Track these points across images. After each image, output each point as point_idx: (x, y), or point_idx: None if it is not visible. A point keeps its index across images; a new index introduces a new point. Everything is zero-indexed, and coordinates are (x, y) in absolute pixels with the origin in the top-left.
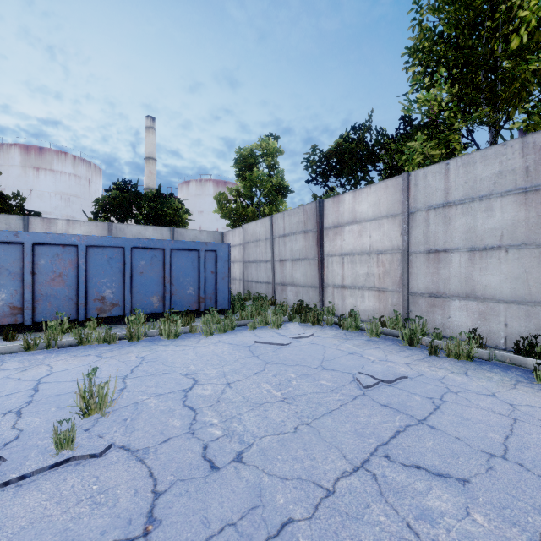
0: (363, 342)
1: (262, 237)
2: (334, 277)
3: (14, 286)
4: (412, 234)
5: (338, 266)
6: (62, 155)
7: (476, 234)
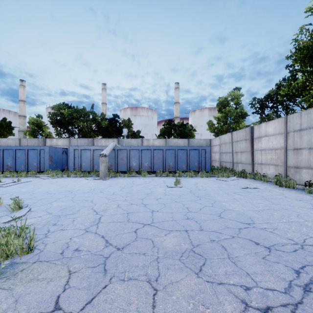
0: (257, 183)
1: (227, 141)
2: (258, 160)
3: (149, 161)
4: (288, 142)
5: (259, 155)
6: (143, 108)
7: (311, 142)
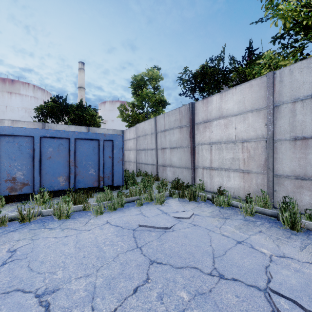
0: (242, 223)
1: (149, 132)
2: (203, 161)
3: None
4: (276, 124)
5: (207, 152)
6: (26, 84)
7: None
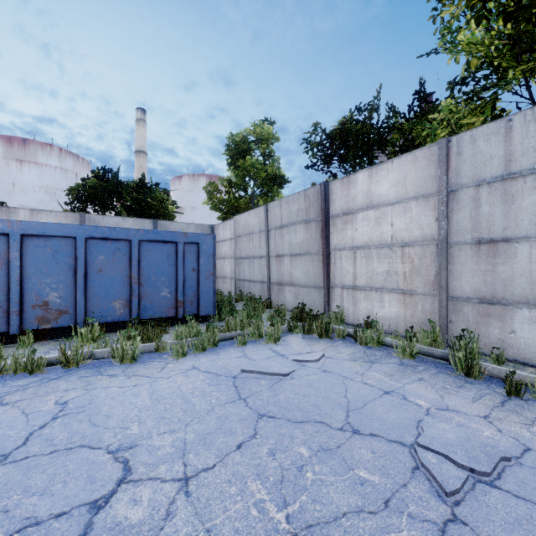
0: (395, 369)
1: (256, 229)
2: (343, 276)
3: None
4: (453, 219)
5: (348, 262)
6: (47, 147)
7: None
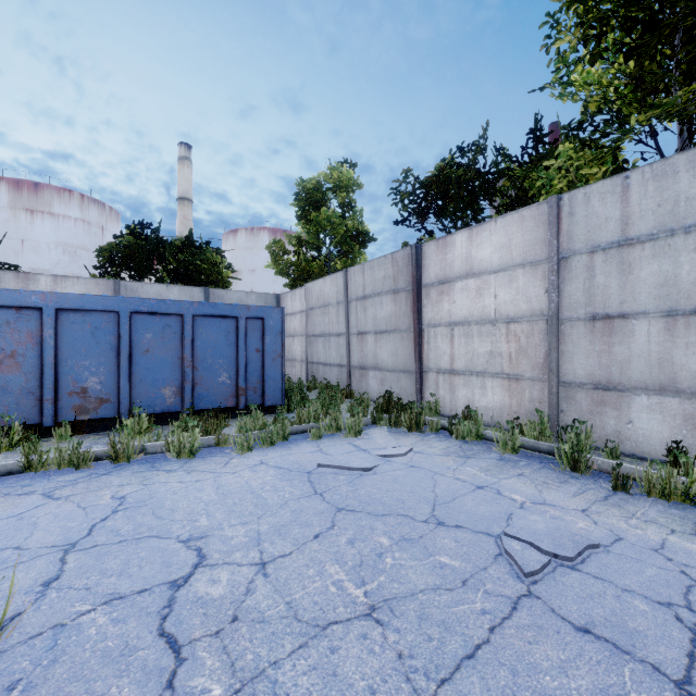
0: (493, 464)
1: (332, 300)
2: (438, 358)
3: None
4: (564, 291)
5: (445, 341)
6: (65, 193)
7: (678, 288)
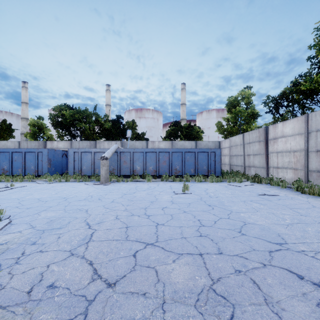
0: (275, 189)
1: (238, 143)
2: (273, 163)
3: (154, 164)
4: (309, 143)
5: (275, 158)
6: (148, 110)
7: None
